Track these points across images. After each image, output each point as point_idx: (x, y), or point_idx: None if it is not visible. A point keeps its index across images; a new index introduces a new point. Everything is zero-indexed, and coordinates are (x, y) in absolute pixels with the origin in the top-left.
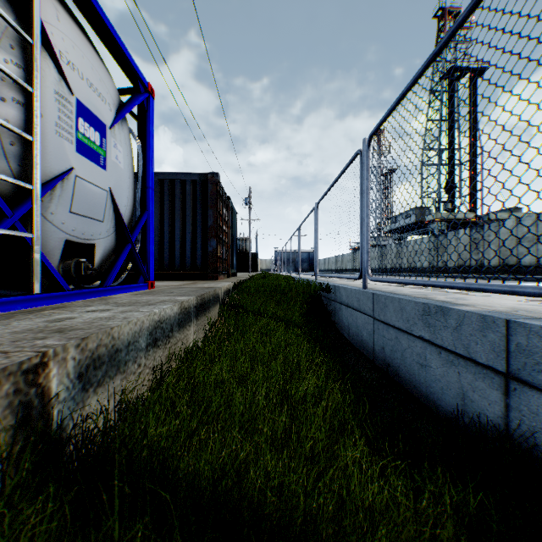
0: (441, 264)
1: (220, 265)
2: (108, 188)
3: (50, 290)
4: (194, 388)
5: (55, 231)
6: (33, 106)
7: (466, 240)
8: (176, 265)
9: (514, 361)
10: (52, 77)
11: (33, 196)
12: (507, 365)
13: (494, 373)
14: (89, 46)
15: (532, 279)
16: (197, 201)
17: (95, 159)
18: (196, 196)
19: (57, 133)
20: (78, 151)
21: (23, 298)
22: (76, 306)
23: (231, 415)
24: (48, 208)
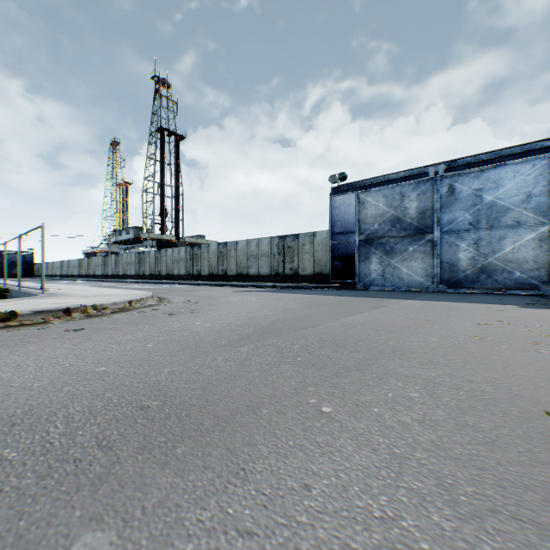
0: (142, 273)
1: None
2: None
3: None
4: None
5: None
6: None
7: (154, 257)
8: None
9: None
10: None
11: None
12: None
13: None
14: None
15: (165, 283)
16: None
17: None
18: None
19: None
20: None
21: None
22: None
23: None
24: None
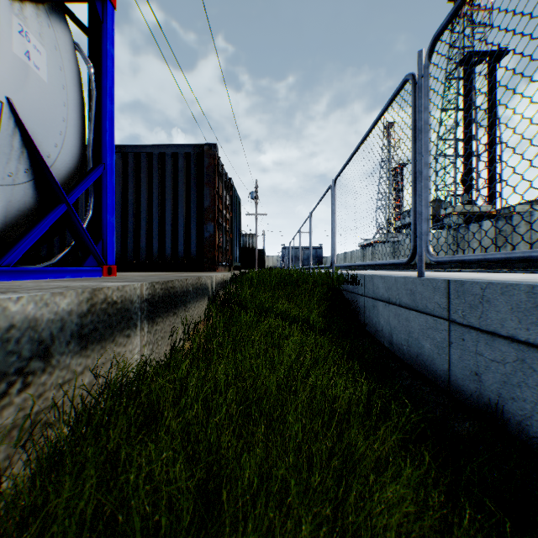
0: None
1: (219, 255)
2: (4, 98)
3: None
4: None
5: None
6: None
7: (490, 232)
8: (167, 254)
9: None
10: None
11: None
12: None
13: None
14: None
15: None
16: (191, 178)
17: None
18: (190, 172)
19: None
20: None
21: None
22: None
23: None
24: None
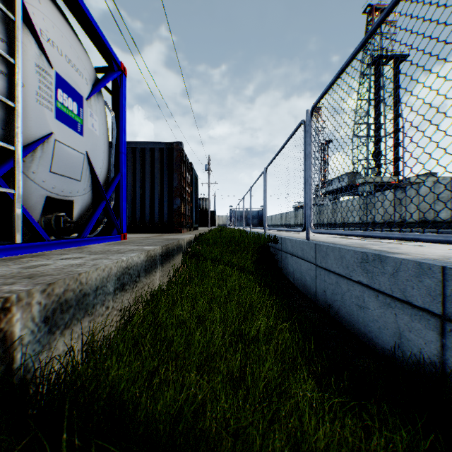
0: (370, 220)
1: (184, 220)
2: (85, 152)
3: (33, 240)
4: (157, 328)
5: (36, 188)
6: (15, 76)
7: (390, 199)
8: (146, 220)
9: (450, 304)
10: (33, 52)
11: (15, 156)
12: (443, 308)
13: (430, 315)
14: (68, 27)
15: (447, 232)
16: (164, 165)
17: (73, 126)
18: (163, 161)
19: (37, 101)
20: (57, 118)
21: (5, 247)
22: (53, 255)
23: (190, 354)
24: (30, 168)
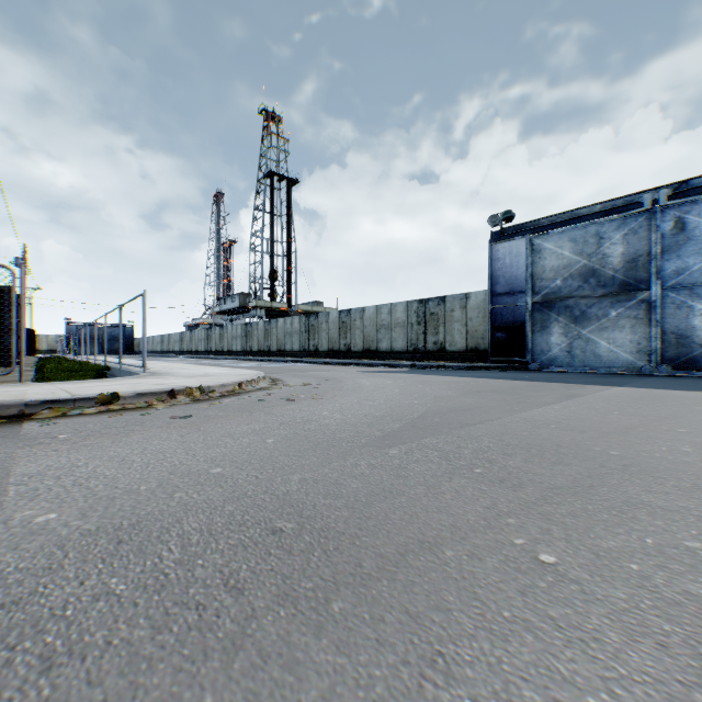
0: (249, 349)
1: None
2: None
3: None
4: None
5: None
6: None
7: (262, 330)
8: None
9: None
10: None
11: None
12: None
13: None
14: None
15: (276, 360)
16: None
17: None
18: None
19: None
20: None
21: None
22: None
23: None
24: None
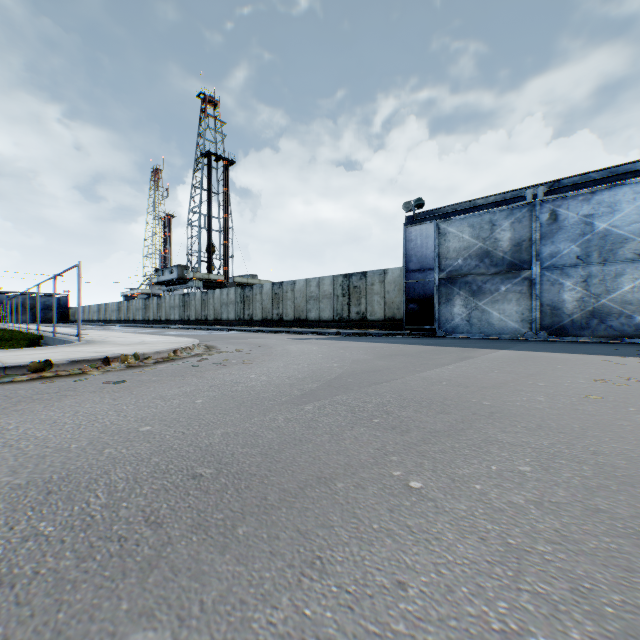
0: (187, 318)
1: None
2: None
3: None
4: None
5: None
6: None
7: (200, 300)
8: None
9: None
10: None
11: None
12: None
13: None
14: None
15: (213, 329)
16: None
17: None
18: None
19: None
20: None
21: None
22: None
23: None
24: None
